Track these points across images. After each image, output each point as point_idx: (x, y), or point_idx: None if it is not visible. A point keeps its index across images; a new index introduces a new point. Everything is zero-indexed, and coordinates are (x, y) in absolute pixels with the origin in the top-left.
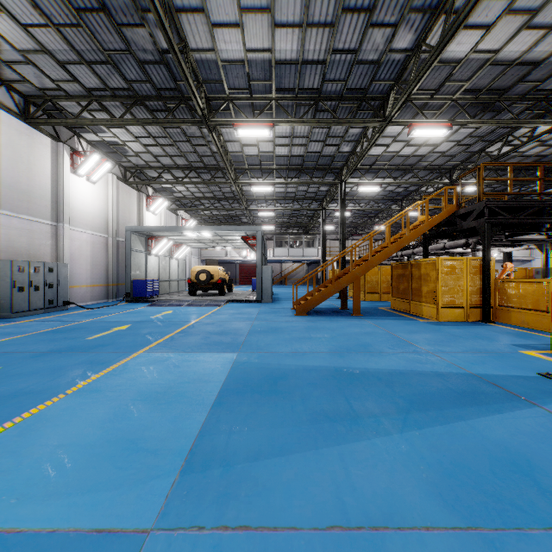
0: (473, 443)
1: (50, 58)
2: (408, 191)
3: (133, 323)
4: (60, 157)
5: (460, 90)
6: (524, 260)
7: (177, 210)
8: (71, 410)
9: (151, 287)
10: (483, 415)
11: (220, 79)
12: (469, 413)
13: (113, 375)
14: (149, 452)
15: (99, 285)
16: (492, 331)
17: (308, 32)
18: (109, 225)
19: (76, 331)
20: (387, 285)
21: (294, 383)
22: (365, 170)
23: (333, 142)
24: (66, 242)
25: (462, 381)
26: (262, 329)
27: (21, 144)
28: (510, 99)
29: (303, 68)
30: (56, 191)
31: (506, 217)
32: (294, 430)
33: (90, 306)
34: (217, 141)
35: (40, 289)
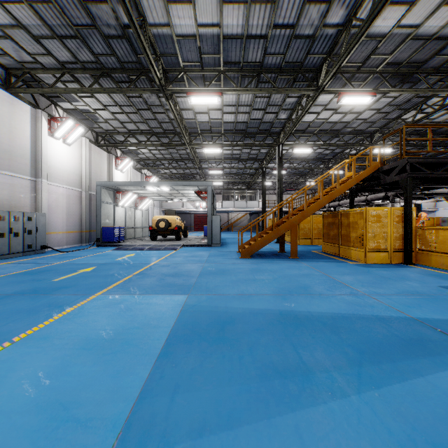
0: (441, 409)
1: (26, 33)
2: (334, 153)
3: (98, 265)
4: (39, 122)
5: (383, 62)
6: (429, 210)
7: (141, 168)
8: (11, 362)
9: (118, 233)
10: (439, 369)
11: (175, 53)
12: (424, 366)
13: (66, 319)
14: (80, 422)
15: (74, 232)
16: (416, 273)
17: (252, 8)
18: (83, 181)
19: (45, 273)
20: (318, 232)
21: (241, 328)
22: (299, 135)
23: (272, 110)
24: (44, 195)
25: (405, 326)
26: (211, 271)
27: (4, 110)
28: (426, 71)
29: (247, 42)
30: (35, 151)
31: (426, 172)
32: (243, 390)
33: (65, 250)
34: (174, 108)
35: (19, 235)
